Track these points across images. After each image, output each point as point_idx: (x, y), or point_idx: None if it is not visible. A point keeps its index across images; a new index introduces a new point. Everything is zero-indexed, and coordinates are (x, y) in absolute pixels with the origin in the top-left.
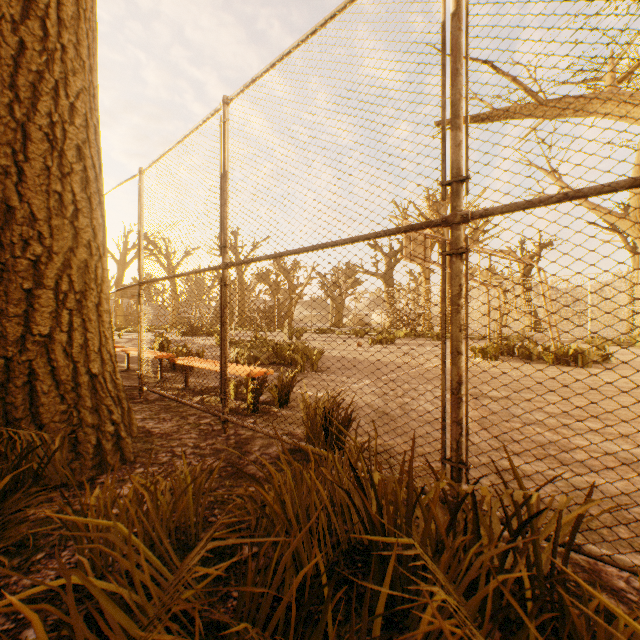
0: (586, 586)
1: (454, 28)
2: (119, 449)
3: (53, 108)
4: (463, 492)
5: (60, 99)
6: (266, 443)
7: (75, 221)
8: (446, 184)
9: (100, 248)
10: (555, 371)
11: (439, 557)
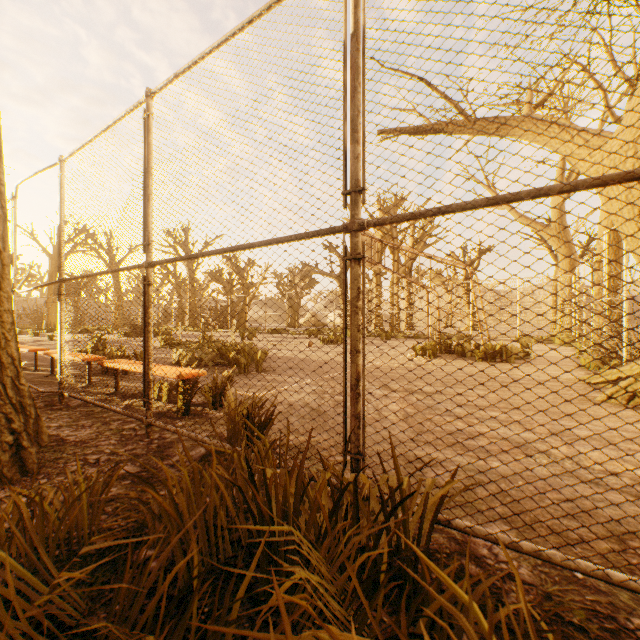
0: (421, 553)
1: (353, 48)
2: (19, 460)
3: None
4: (347, 480)
5: None
6: (190, 446)
7: None
8: (347, 193)
9: None
10: (482, 367)
11: (322, 542)
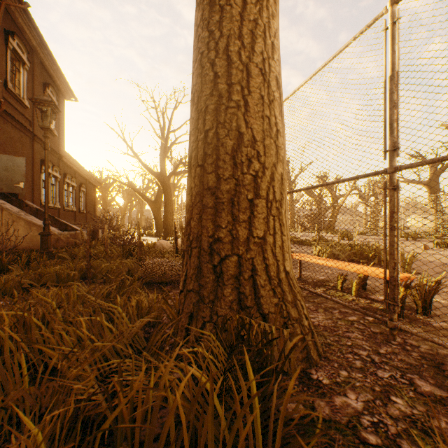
0: None
1: None
2: (314, 343)
3: (263, 47)
4: None
5: (266, 40)
6: None
7: (275, 140)
8: None
9: (284, 163)
10: None
11: None
